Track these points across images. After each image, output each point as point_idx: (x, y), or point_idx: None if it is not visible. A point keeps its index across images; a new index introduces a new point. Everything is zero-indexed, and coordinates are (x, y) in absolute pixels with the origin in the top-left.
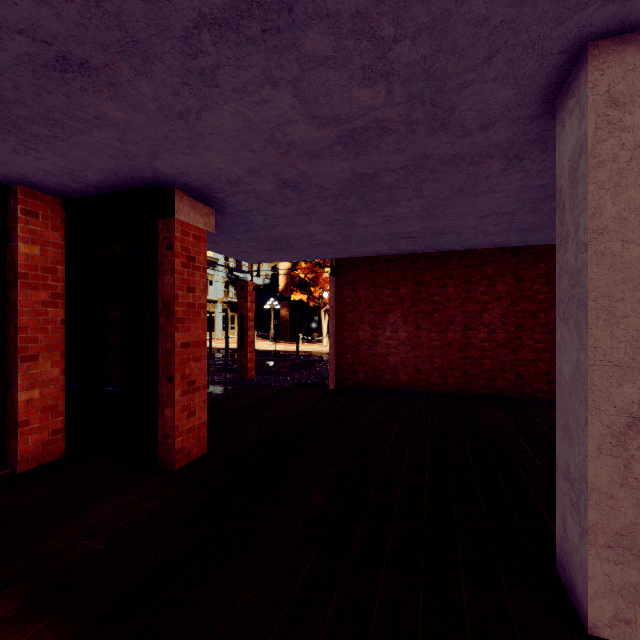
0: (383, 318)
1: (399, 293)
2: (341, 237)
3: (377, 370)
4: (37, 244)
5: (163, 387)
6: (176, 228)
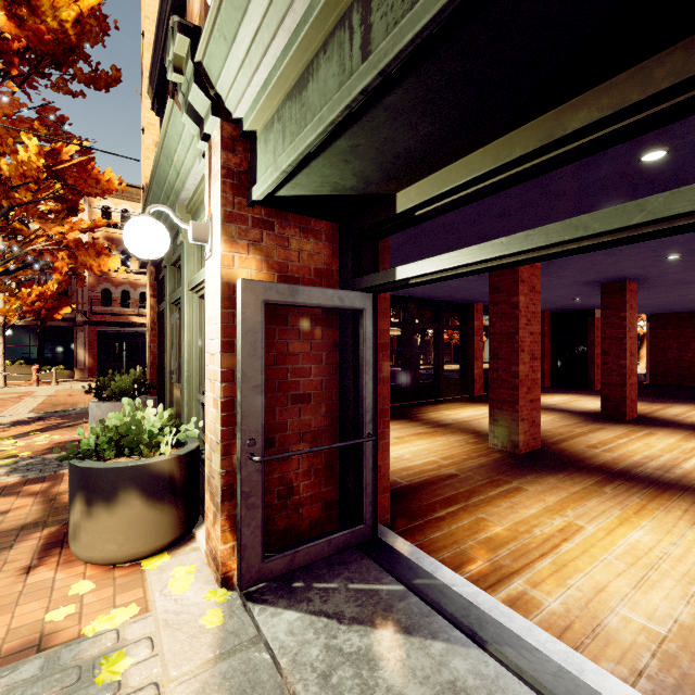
0: (686, 346)
1: None
2: (656, 310)
3: (682, 376)
4: (546, 326)
5: (590, 366)
6: (595, 320)
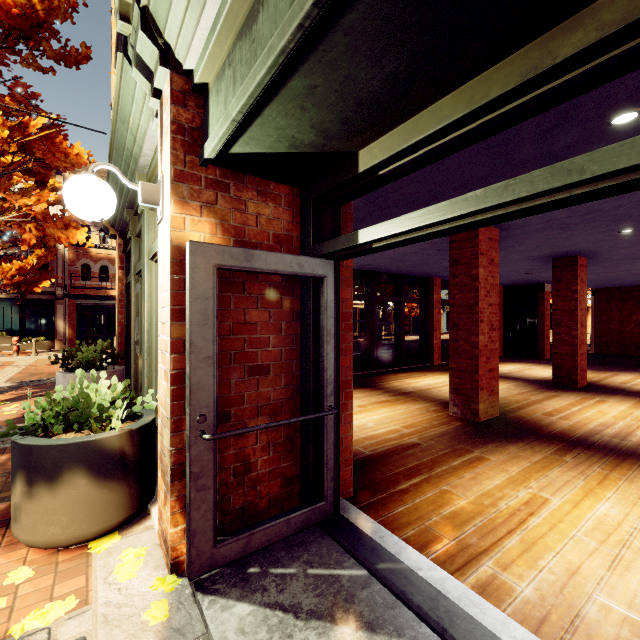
0: (628, 318)
1: (639, 304)
2: (601, 284)
3: (624, 346)
4: (500, 299)
5: (540, 337)
6: (544, 294)
